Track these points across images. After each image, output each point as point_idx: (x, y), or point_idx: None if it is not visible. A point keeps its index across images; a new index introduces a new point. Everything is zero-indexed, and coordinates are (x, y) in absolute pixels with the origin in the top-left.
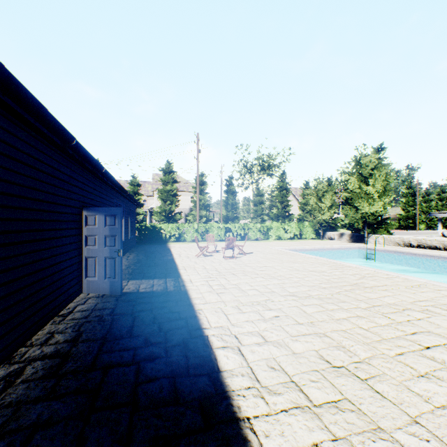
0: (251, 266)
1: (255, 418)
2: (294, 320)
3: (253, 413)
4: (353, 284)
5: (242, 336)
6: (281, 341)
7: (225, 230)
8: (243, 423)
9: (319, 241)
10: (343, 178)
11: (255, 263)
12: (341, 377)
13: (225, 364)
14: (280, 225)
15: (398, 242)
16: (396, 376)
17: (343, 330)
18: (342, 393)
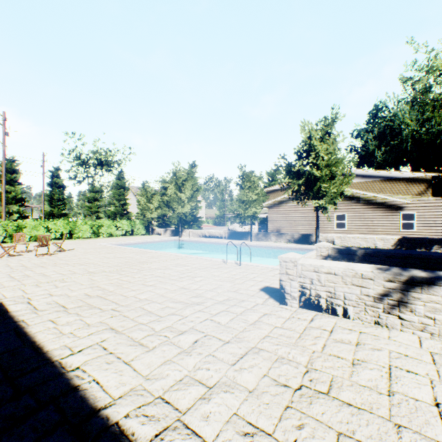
0: (66, 259)
1: (28, 319)
2: (81, 284)
3: (28, 318)
4: (141, 262)
5: (34, 297)
6: (64, 294)
7: (45, 229)
8: (20, 322)
9: (148, 236)
10: (164, 185)
11: (72, 257)
12: (91, 298)
13: (14, 309)
14: (112, 222)
15: (200, 234)
16: (121, 293)
17: (111, 283)
18: (87, 302)
